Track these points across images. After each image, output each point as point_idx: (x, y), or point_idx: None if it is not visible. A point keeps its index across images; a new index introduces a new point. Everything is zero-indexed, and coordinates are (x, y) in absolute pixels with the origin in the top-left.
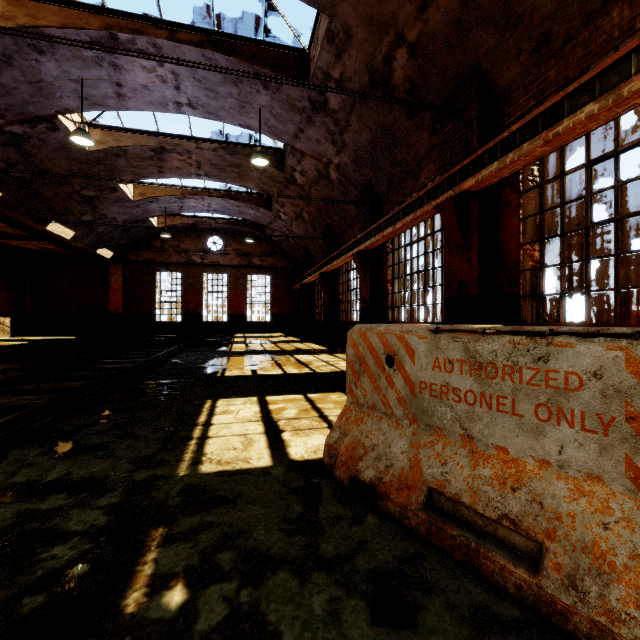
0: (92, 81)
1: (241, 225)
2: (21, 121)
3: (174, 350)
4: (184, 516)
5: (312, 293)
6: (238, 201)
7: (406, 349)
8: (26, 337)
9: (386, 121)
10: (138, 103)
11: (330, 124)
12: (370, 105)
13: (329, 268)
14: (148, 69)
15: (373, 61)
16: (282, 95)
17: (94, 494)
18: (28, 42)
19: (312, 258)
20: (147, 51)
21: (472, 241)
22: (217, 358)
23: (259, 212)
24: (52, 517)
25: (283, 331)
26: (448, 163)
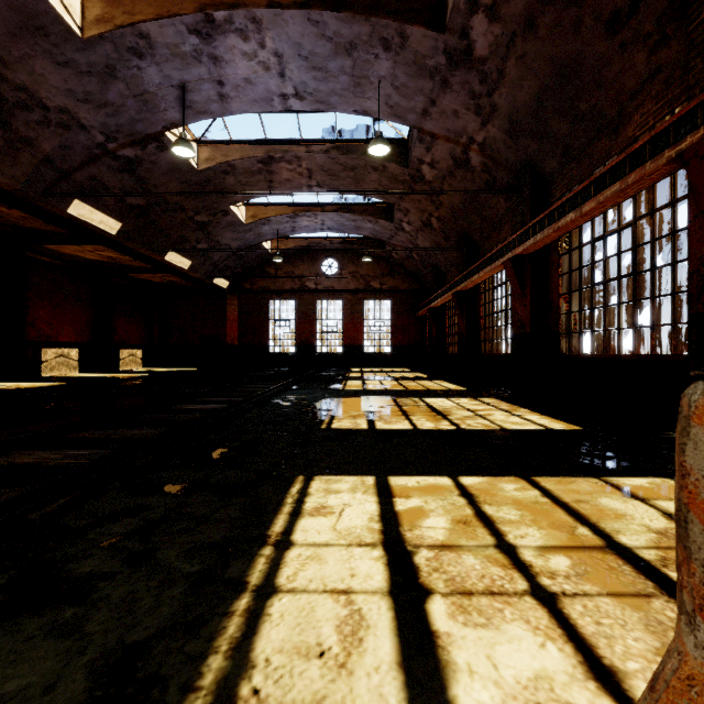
0: (193, 84)
1: (358, 244)
2: (132, 143)
3: (279, 387)
4: None
5: (442, 319)
6: (354, 214)
7: None
8: (154, 368)
9: (566, 52)
10: (242, 104)
11: (474, 83)
12: (540, 33)
13: (466, 285)
14: (249, 55)
15: None
16: (408, 54)
17: None
18: (127, 46)
19: (442, 276)
20: (246, 30)
21: None
22: (326, 399)
23: (378, 225)
24: None
25: (406, 365)
26: (699, 81)
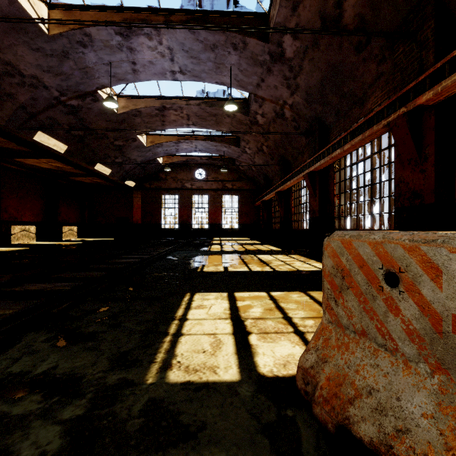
0: (117, 63)
1: (218, 160)
2: (76, 97)
3: (170, 249)
4: (137, 455)
5: (270, 207)
6: (215, 142)
7: (423, 266)
8: (85, 239)
9: (335, 59)
10: (146, 75)
11: (286, 71)
12: (321, 48)
13: (283, 187)
14: (152, 48)
15: (325, 7)
16: (247, 53)
17: (64, 399)
18: (77, 40)
19: (270, 181)
20: (151, 34)
21: (427, 153)
22: (199, 256)
23: (230, 149)
24: (14, 429)
25: (248, 236)
26: (398, 84)
